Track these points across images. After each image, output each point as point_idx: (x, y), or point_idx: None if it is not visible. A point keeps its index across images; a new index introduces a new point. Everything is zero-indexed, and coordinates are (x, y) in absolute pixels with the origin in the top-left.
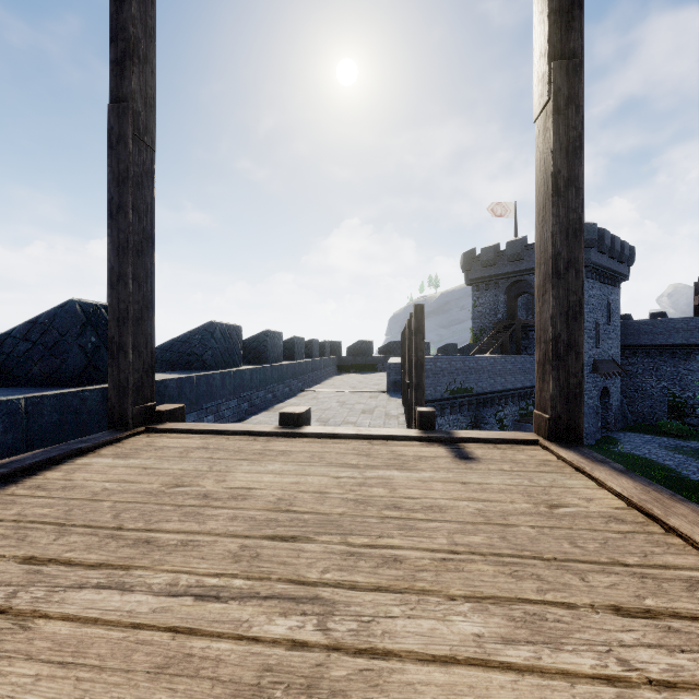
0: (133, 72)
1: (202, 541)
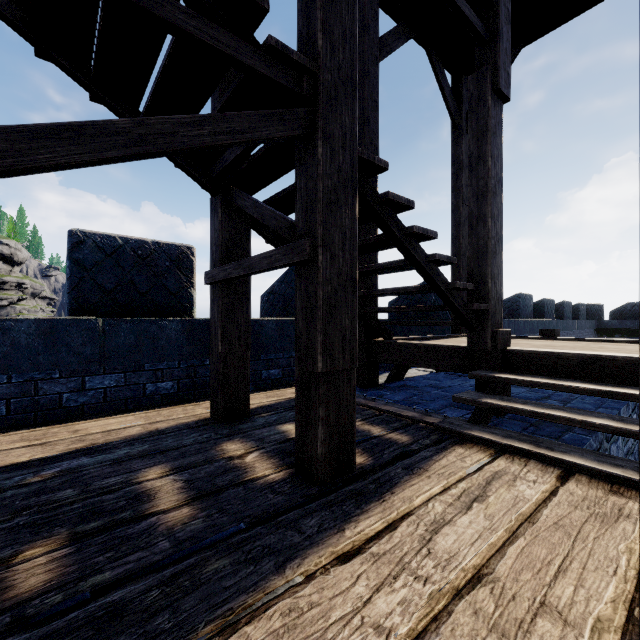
0: (462, 176)
1: (518, 345)
